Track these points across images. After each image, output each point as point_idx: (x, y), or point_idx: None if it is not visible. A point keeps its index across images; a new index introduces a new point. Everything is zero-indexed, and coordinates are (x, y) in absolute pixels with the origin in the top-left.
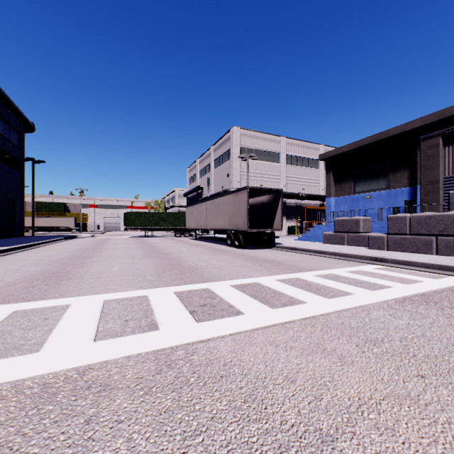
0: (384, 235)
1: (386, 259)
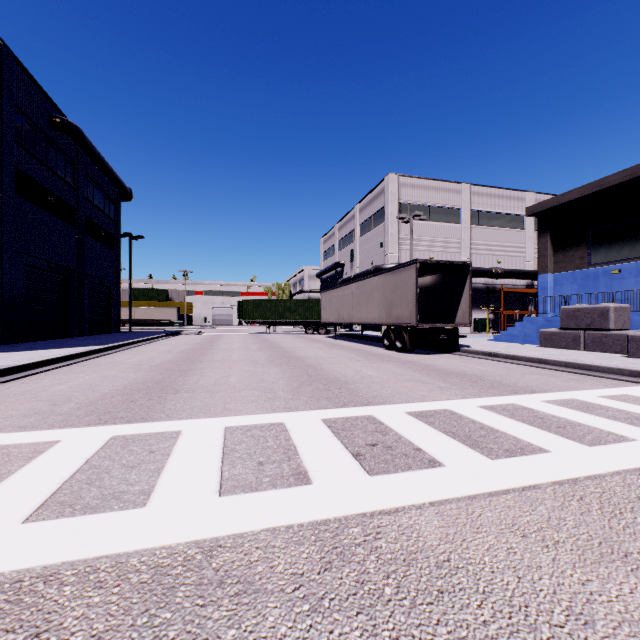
0: None
1: None
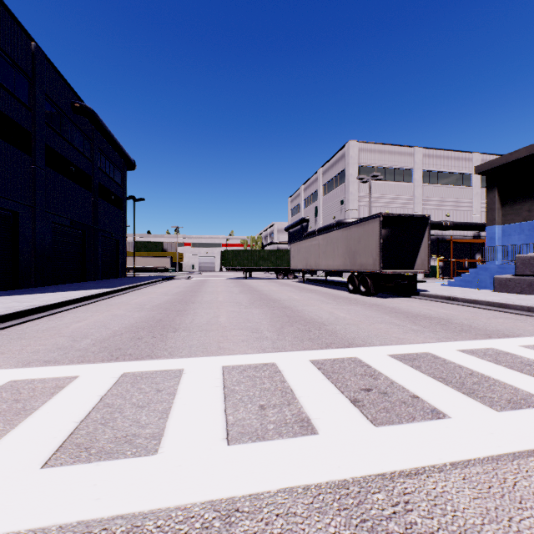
0: None
1: None
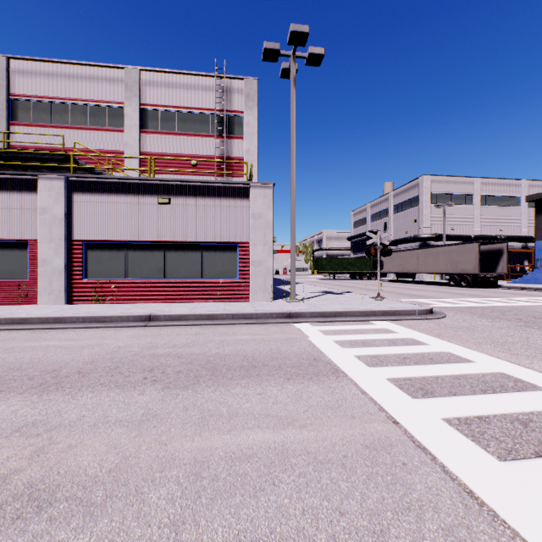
0: None
1: None
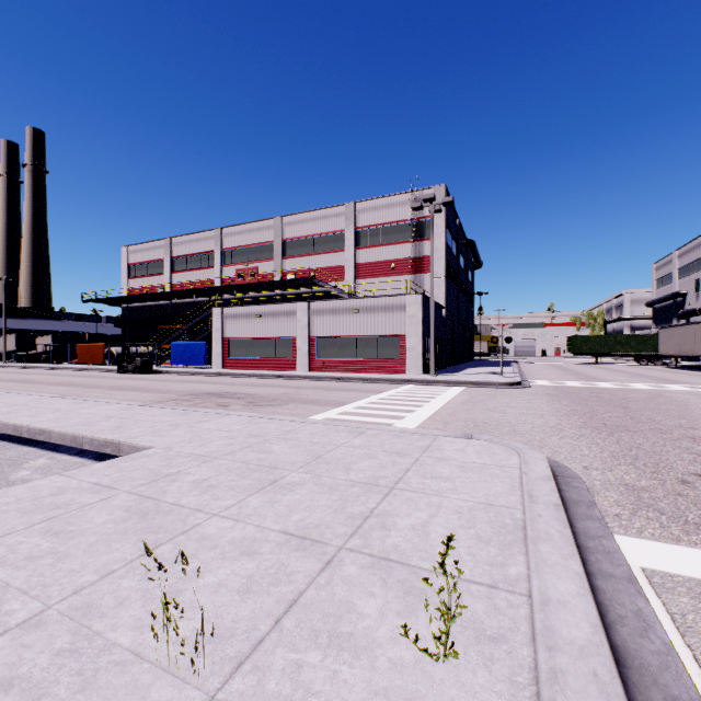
0: None
1: None
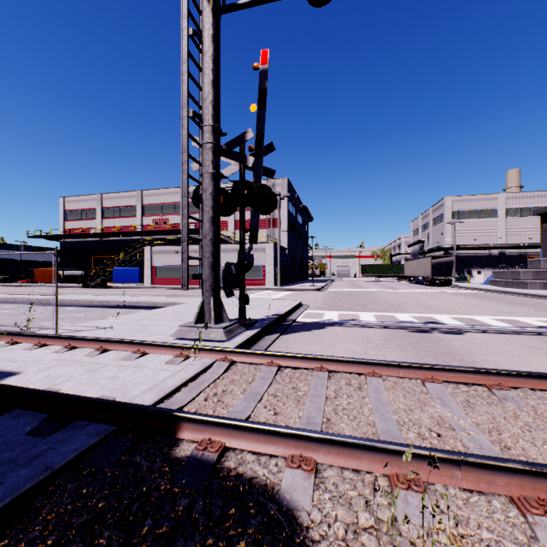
0: (501, 280)
1: (478, 288)
